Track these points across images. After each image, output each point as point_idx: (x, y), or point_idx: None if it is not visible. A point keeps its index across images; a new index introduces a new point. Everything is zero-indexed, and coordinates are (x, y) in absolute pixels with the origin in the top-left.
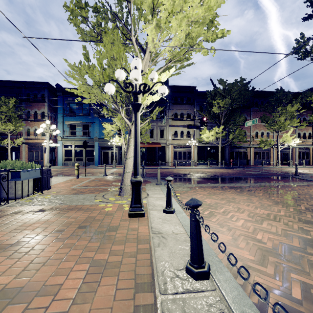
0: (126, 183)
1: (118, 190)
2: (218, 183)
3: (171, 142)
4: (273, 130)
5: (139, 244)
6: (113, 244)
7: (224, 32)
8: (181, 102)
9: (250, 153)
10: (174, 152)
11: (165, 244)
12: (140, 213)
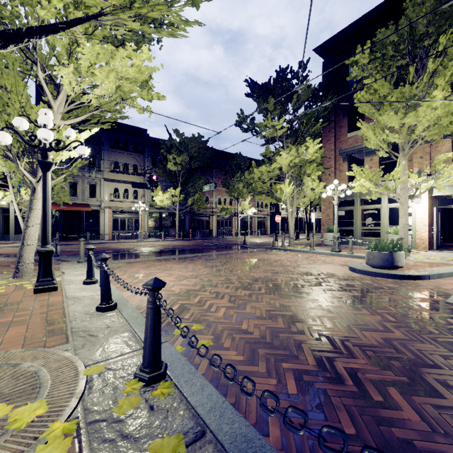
0: (28, 260)
1: (10, 273)
2: (164, 256)
3: (109, 204)
4: (233, 197)
5: (51, 308)
6: (17, 313)
7: (160, 96)
8: (125, 148)
9: (213, 222)
10: (114, 219)
11: (80, 302)
12: (51, 287)
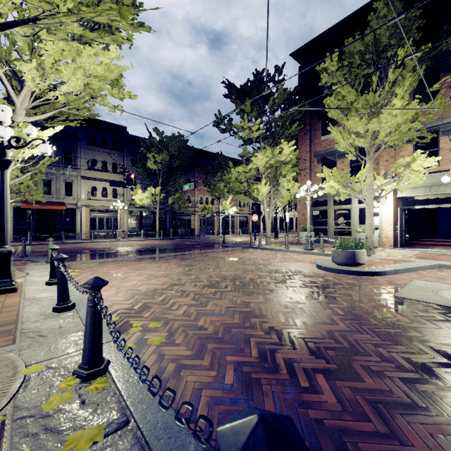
0: None
1: None
2: (139, 255)
3: (86, 203)
4: (214, 196)
5: (5, 310)
6: None
7: (132, 95)
8: (104, 145)
9: (194, 221)
10: (92, 218)
11: (38, 303)
12: (9, 288)
